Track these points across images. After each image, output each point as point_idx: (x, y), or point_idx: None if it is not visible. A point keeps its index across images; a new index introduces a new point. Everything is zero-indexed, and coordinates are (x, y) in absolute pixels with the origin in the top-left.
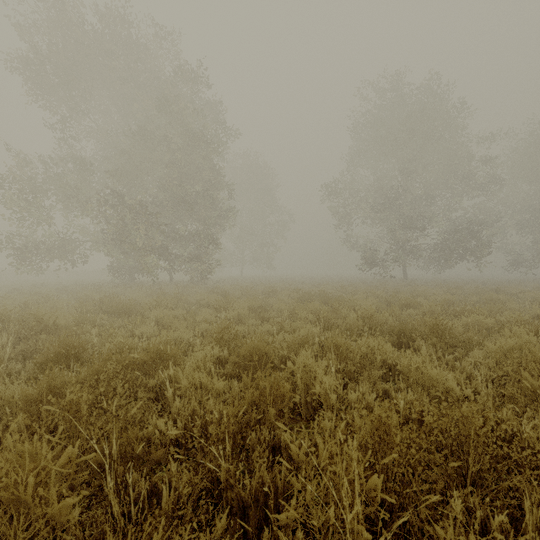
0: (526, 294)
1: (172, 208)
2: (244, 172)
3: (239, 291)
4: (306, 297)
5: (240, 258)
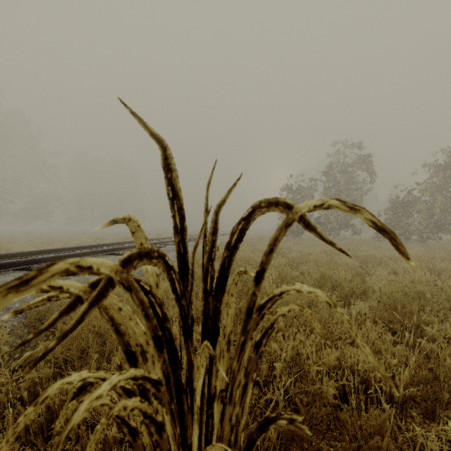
0: (57, 235)
1: None
2: None
3: None
4: None
5: None
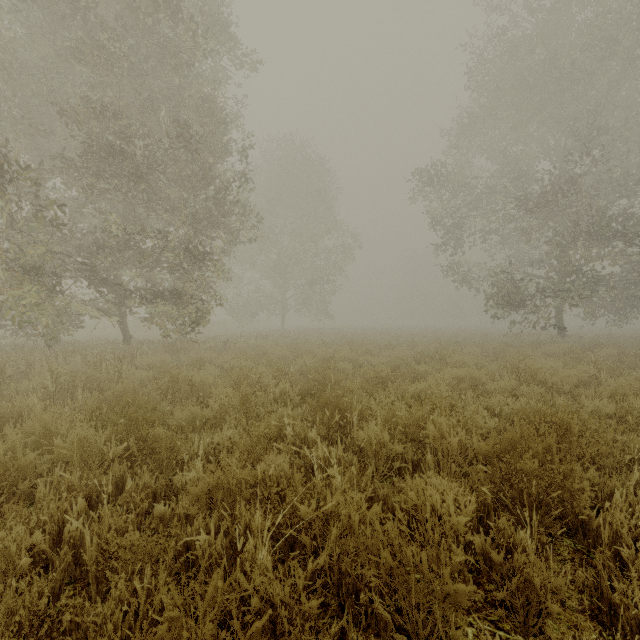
0: None
1: (95, 175)
2: (284, 167)
3: (227, 388)
4: (533, 470)
5: (280, 302)
